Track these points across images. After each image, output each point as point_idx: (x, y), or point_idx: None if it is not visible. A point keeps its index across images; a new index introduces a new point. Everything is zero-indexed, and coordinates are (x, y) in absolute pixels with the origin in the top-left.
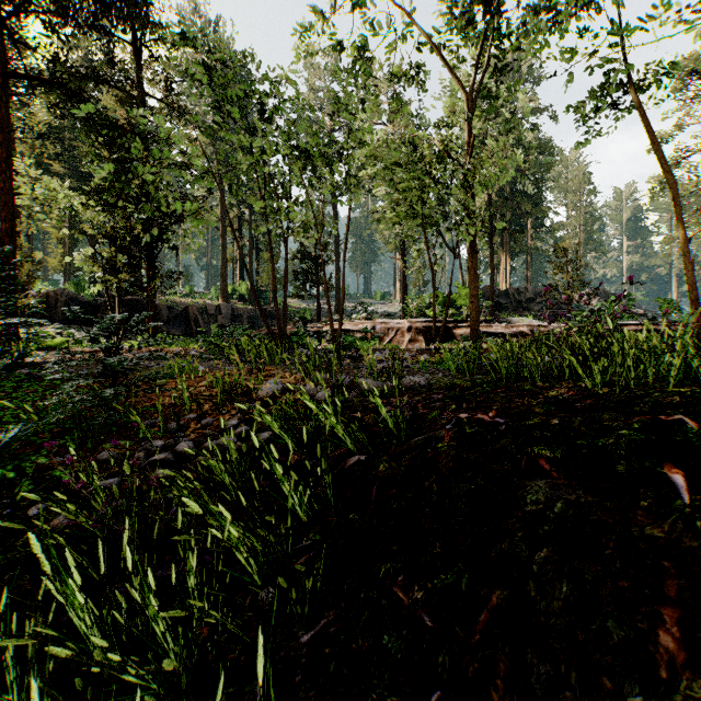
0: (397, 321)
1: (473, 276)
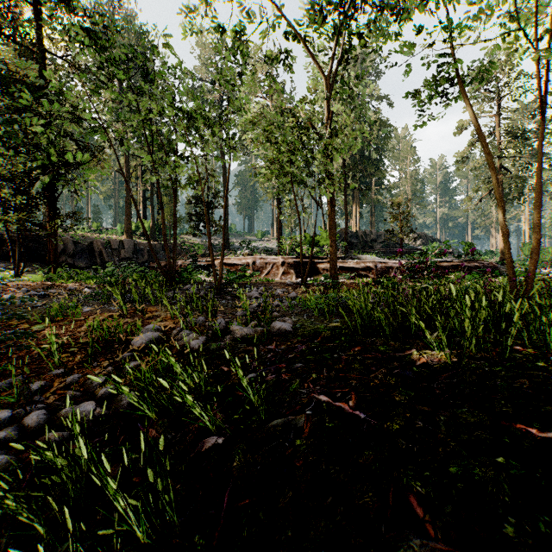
0: (273, 257)
1: (332, 225)
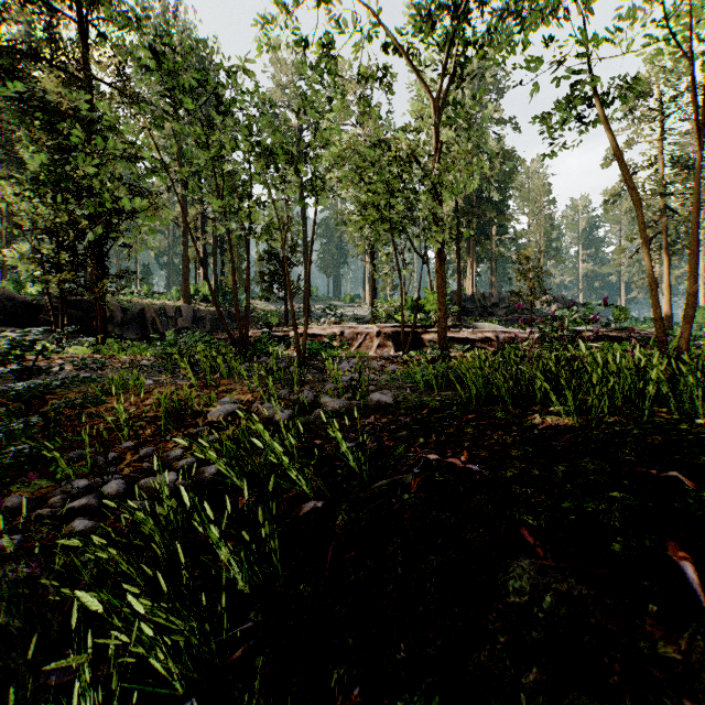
0: (365, 326)
1: (441, 283)
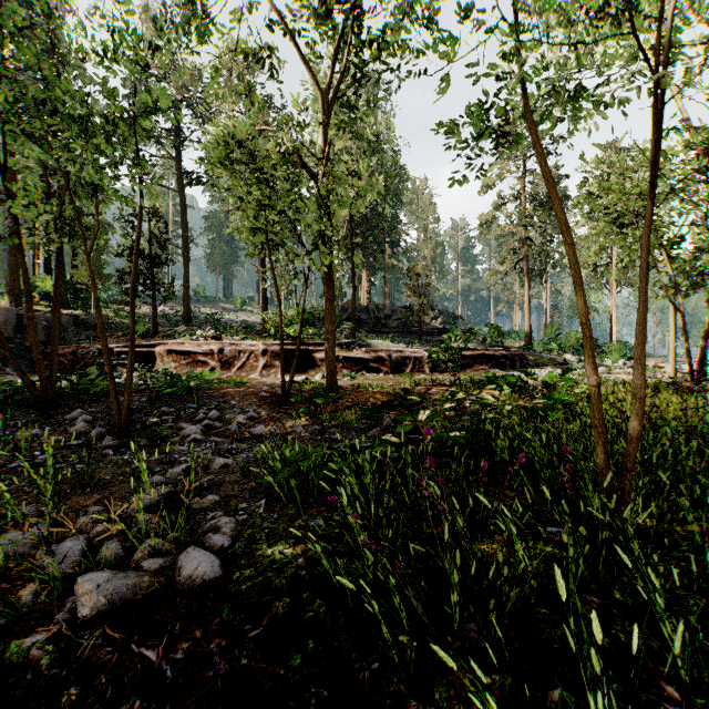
0: (250, 342)
1: (329, 309)
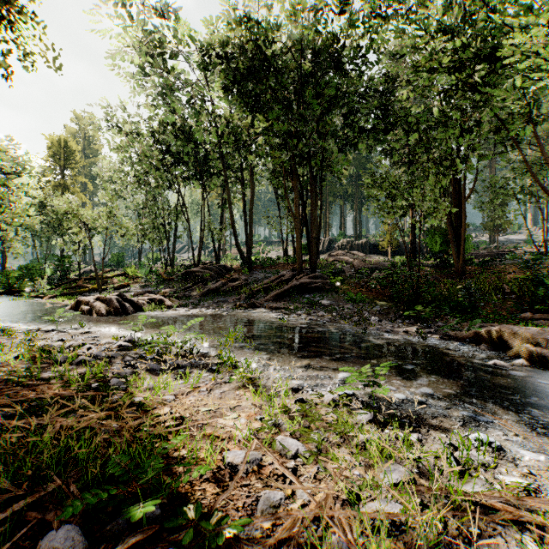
0: None
1: None
